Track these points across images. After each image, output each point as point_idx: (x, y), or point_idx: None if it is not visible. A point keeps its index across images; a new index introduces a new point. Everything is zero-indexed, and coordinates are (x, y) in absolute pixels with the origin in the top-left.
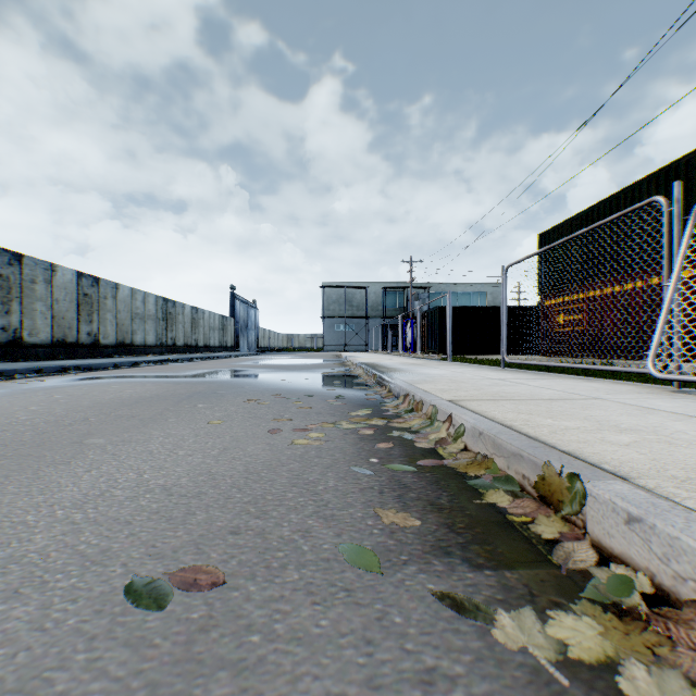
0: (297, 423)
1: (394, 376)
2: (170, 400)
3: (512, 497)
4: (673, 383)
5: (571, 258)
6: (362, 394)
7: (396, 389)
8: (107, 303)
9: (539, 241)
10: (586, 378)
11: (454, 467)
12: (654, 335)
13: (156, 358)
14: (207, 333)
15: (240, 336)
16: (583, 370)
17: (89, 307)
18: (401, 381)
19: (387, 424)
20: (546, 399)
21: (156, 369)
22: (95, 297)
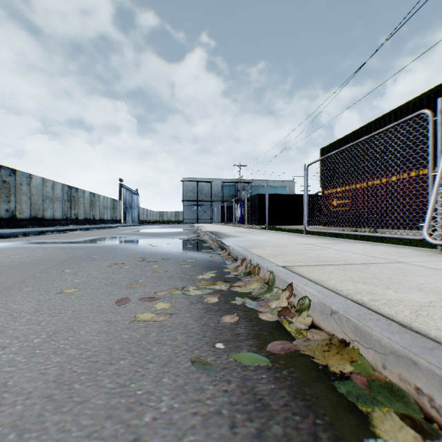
0: (148, 290)
1: (232, 242)
2: (44, 265)
3: (419, 433)
4: (438, 247)
5: (356, 157)
6: (208, 256)
7: (234, 253)
8: (22, 188)
9: (321, 153)
10: (368, 243)
11: (309, 353)
12: (427, 211)
13: (60, 228)
14: (102, 210)
15: (126, 213)
16: (361, 236)
17: (8, 190)
18: (238, 246)
19: (230, 289)
20: (361, 264)
21: (56, 236)
22: (12, 183)
